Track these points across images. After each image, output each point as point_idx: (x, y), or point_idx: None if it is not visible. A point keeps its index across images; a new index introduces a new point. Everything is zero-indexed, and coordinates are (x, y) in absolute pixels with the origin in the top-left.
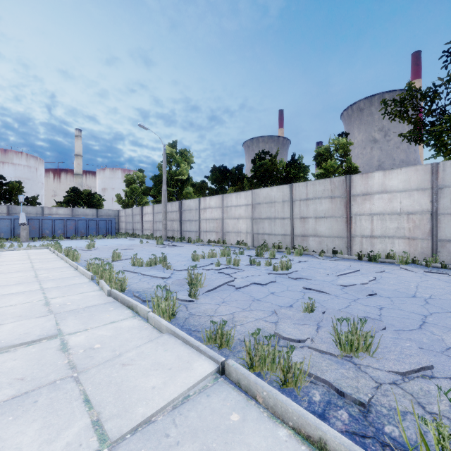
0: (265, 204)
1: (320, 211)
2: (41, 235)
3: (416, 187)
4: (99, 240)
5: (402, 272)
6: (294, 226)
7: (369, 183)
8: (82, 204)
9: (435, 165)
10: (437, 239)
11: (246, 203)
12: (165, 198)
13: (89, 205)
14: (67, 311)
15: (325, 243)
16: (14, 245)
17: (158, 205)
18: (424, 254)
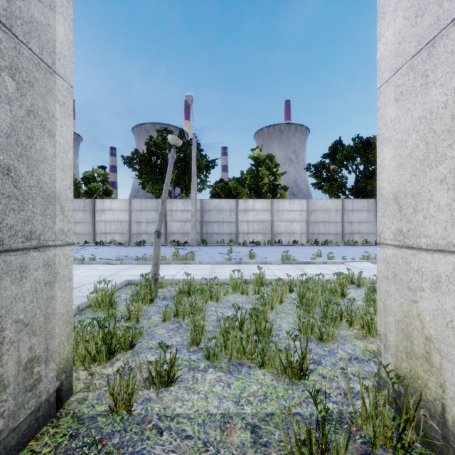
0: None
1: (77, 218)
2: None
3: (124, 209)
4: None
5: (107, 248)
6: None
7: (104, 205)
8: None
9: (130, 200)
10: (131, 234)
11: None
12: None
13: None
14: None
15: (81, 238)
16: None
17: None
18: (127, 241)
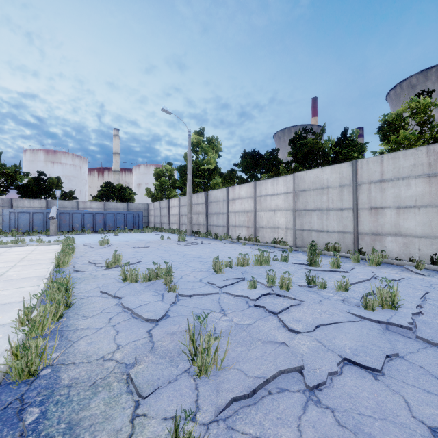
0: (313, 191)
1: (406, 198)
2: (71, 229)
3: None
4: (123, 234)
5: None
6: (360, 220)
7: None
8: (114, 198)
9: None
10: None
11: (285, 190)
12: (190, 189)
13: (121, 199)
14: None
15: (416, 246)
16: (34, 240)
17: (184, 197)
18: None
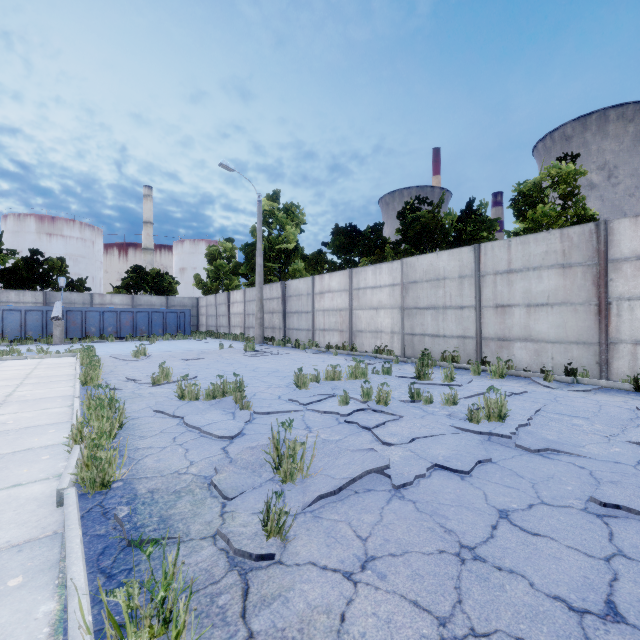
0: (426, 283)
1: (537, 293)
2: (84, 334)
3: None
4: (163, 342)
5: None
6: (483, 321)
7: None
8: (147, 289)
9: None
10: None
11: (391, 282)
12: (261, 277)
13: (156, 291)
14: None
15: (549, 354)
16: (32, 350)
17: (252, 289)
18: None
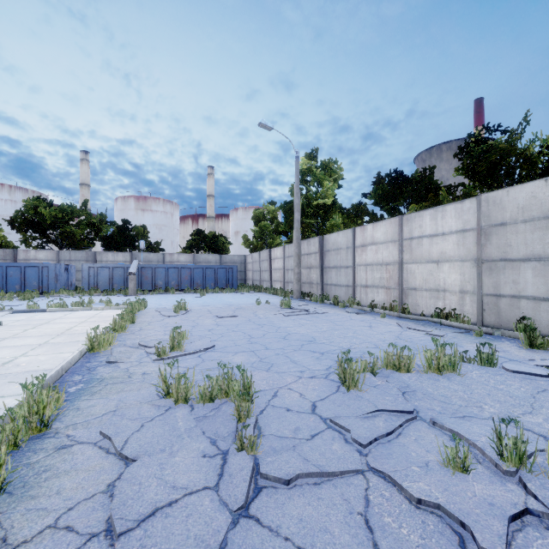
0: (523, 224)
1: None
2: (154, 287)
3: None
4: (212, 295)
5: None
6: None
7: None
8: (205, 249)
9: None
10: None
11: (460, 227)
12: (298, 233)
13: (213, 250)
14: None
15: None
16: (104, 301)
17: (290, 245)
18: None
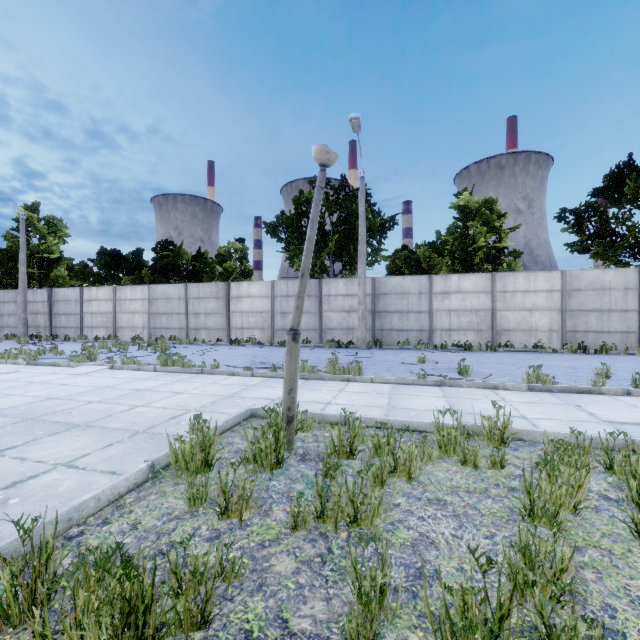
0: (162, 300)
1: (209, 309)
2: None
3: (265, 295)
4: None
5: (242, 348)
6: (189, 321)
7: (241, 289)
8: None
9: (273, 282)
10: (274, 329)
11: (143, 297)
12: (25, 284)
13: None
14: (7, 369)
15: (213, 334)
16: None
17: (7, 291)
18: (268, 339)
